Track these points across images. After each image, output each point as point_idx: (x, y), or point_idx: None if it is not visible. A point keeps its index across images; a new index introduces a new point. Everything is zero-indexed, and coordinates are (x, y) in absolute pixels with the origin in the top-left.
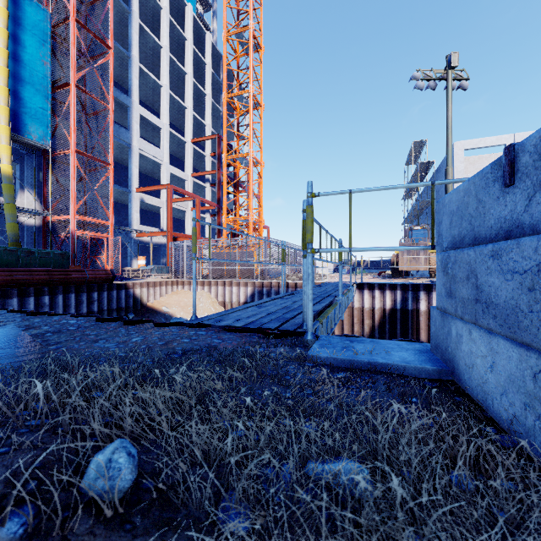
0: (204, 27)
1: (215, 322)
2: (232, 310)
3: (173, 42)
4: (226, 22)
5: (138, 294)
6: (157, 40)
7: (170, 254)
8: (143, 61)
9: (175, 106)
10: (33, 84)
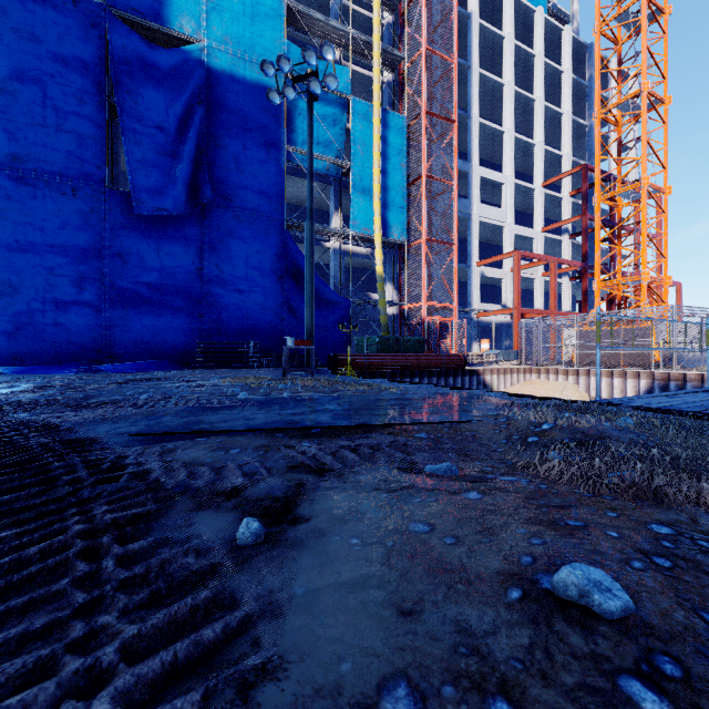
0: (559, 20)
1: (623, 403)
2: (637, 397)
3: (517, 69)
4: (598, 10)
5: (488, 381)
6: (498, 80)
7: (519, 335)
8: (480, 111)
9: (519, 149)
10: (394, 188)
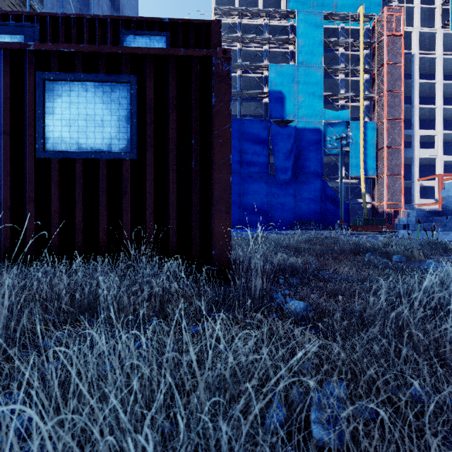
0: None
1: None
2: None
3: (447, 66)
4: None
5: None
6: (432, 81)
7: None
8: (422, 94)
9: (449, 111)
10: (370, 154)
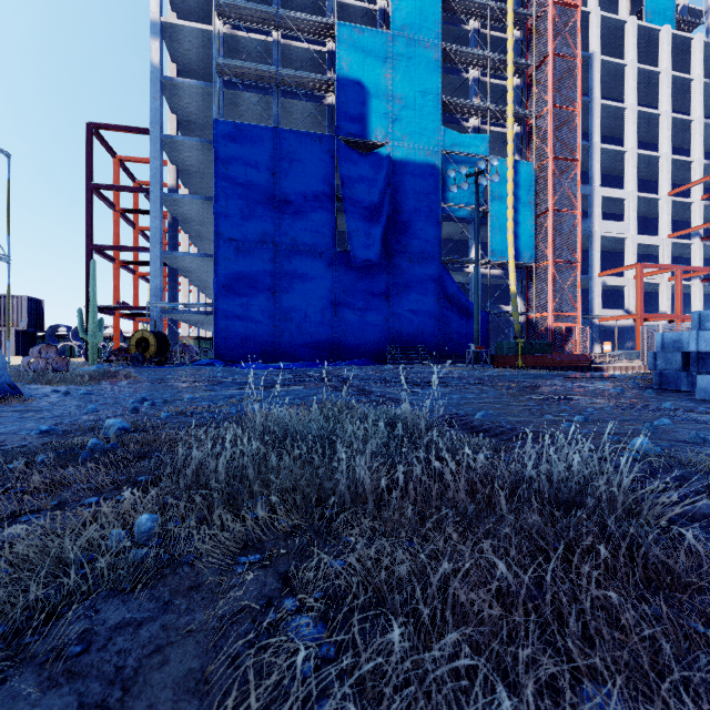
0: (690, 23)
1: None
2: None
3: (640, 85)
4: None
5: None
6: (620, 105)
7: (640, 338)
8: (601, 131)
9: (643, 162)
10: (524, 222)
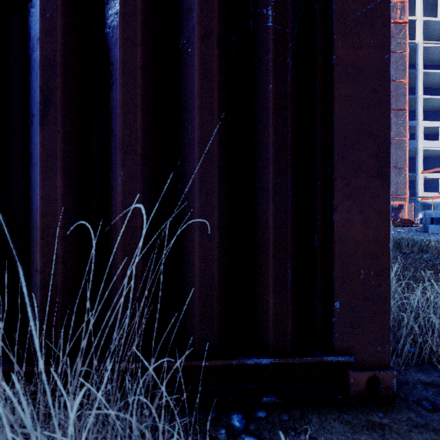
0: None
1: None
2: None
3: None
4: None
5: None
6: (436, 71)
7: None
8: (424, 85)
9: None
10: None
